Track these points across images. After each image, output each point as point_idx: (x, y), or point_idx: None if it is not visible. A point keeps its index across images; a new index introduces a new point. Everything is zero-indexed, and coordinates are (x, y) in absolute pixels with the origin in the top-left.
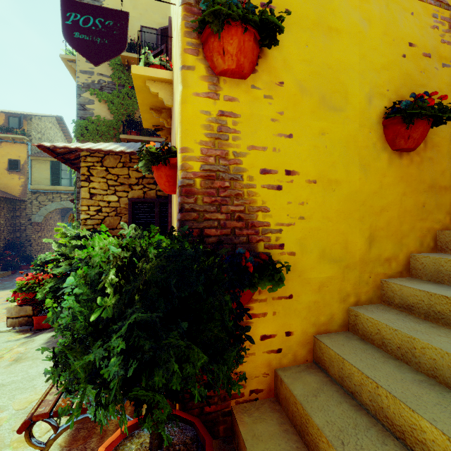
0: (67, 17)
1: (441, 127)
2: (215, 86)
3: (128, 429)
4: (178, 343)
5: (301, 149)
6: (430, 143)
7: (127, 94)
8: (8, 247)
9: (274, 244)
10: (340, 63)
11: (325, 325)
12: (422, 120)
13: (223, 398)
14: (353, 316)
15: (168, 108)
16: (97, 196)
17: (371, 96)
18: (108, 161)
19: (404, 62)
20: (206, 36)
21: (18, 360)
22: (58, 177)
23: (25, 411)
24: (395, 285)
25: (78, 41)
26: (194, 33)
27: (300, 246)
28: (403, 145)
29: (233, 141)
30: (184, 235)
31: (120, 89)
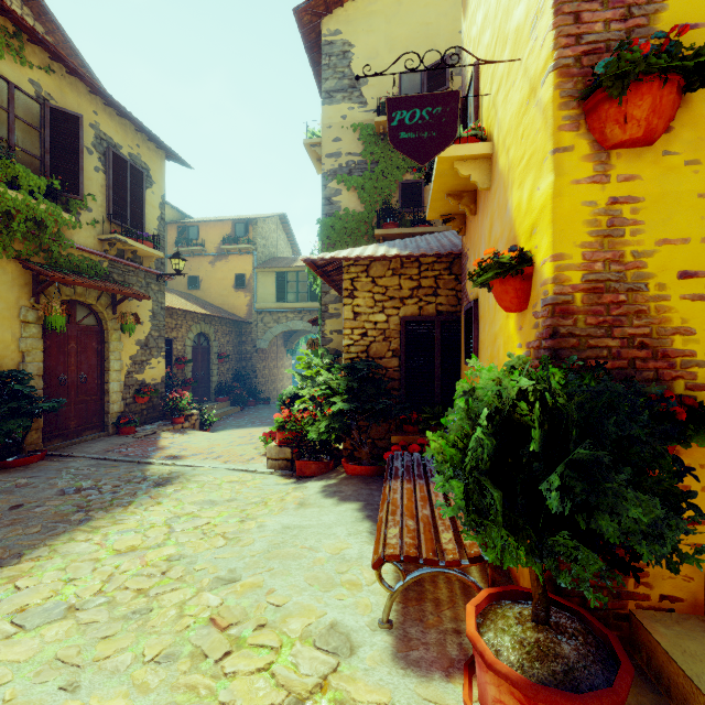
0: (392, 118)
1: None
2: (603, 165)
3: (490, 596)
4: (619, 490)
5: None
6: None
7: (382, 172)
8: (235, 379)
9: (703, 384)
10: None
11: None
12: None
13: (616, 594)
14: None
15: (471, 190)
16: (362, 316)
17: None
18: (375, 269)
19: None
20: (595, 103)
21: (303, 505)
22: (284, 291)
23: (339, 557)
24: None
25: (404, 143)
26: (573, 102)
27: None
28: None
29: (632, 236)
30: (588, 367)
31: (372, 168)
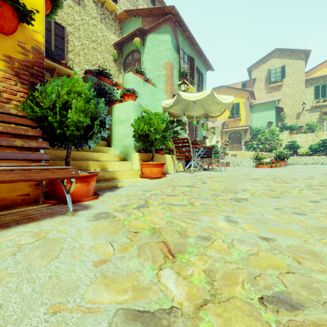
0: None
1: None
2: None
3: None
4: None
5: None
6: None
7: None
8: None
9: None
10: None
11: None
12: None
13: None
14: None
15: None
16: None
17: None
18: None
19: None
20: None
21: None
22: None
23: None
24: None
25: None
26: None
27: None
28: None
29: None
30: None
31: None
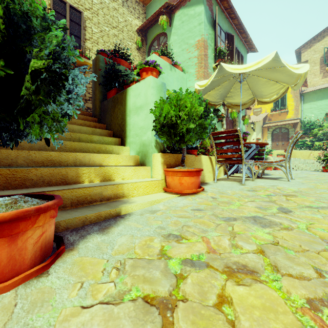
0: None
1: None
2: None
3: None
4: None
5: None
6: None
7: None
8: None
9: None
10: None
11: None
12: None
13: None
14: None
15: None
16: None
17: None
18: None
19: None
20: None
21: None
22: None
23: None
24: None
25: None
26: None
27: None
28: None
29: None
30: None
31: None
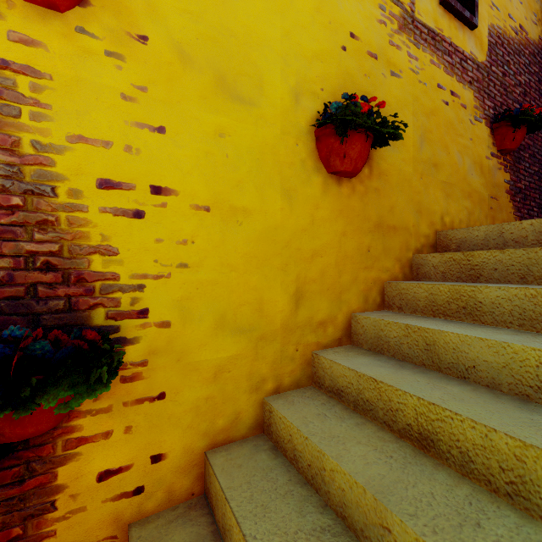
0: None
1: (389, 151)
2: None
3: None
4: None
5: (182, 154)
6: (376, 169)
7: None
8: None
9: (128, 311)
10: (251, 33)
11: (225, 431)
12: (359, 133)
13: None
14: (268, 412)
15: None
16: None
17: (299, 93)
18: None
19: (345, 56)
20: None
21: None
22: None
23: None
24: (326, 361)
25: None
26: None
27: (180, 312)
28: (339, 166)
29: (33, 121)
30: None
31: None
